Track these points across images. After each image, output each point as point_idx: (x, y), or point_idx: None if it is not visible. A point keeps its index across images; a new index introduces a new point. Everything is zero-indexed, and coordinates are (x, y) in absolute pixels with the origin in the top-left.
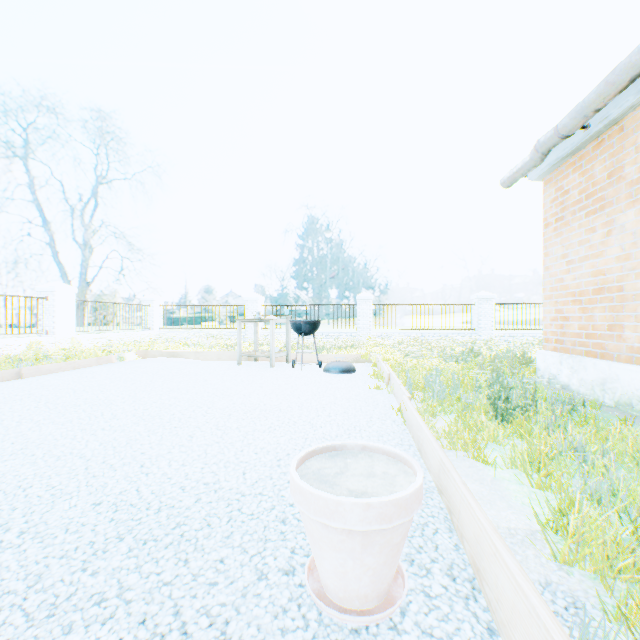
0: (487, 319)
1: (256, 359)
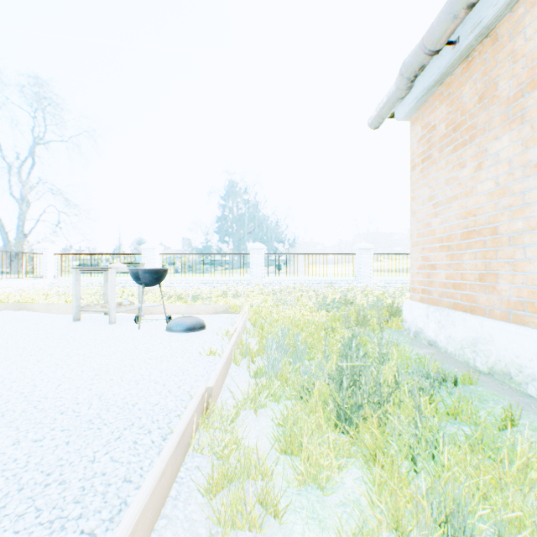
0: (366, 267)
1: (106, 313)
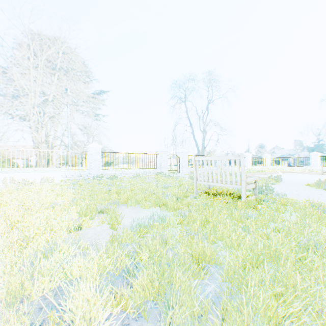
0: None
1: None
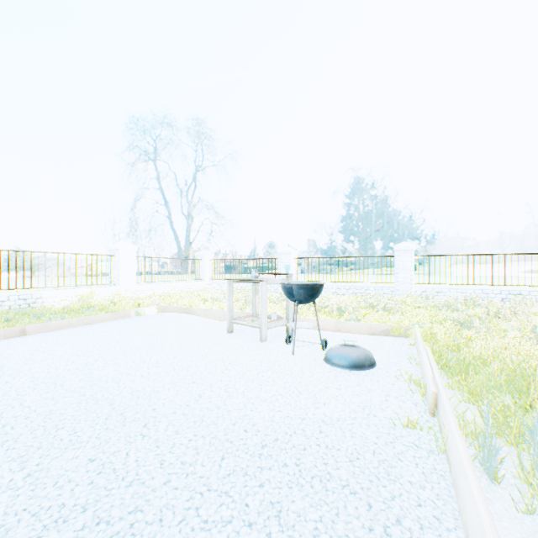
0: None
1: None
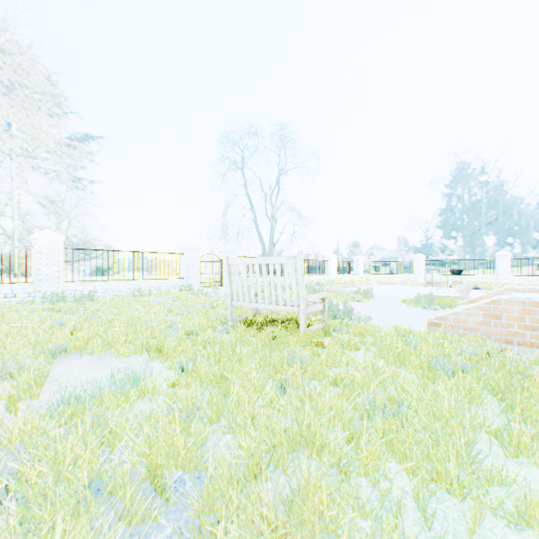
0: None
1: (431, 285)
